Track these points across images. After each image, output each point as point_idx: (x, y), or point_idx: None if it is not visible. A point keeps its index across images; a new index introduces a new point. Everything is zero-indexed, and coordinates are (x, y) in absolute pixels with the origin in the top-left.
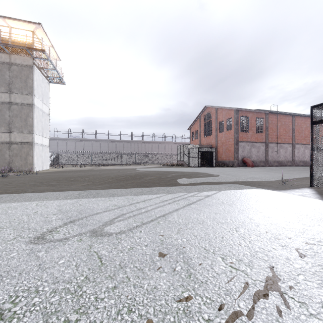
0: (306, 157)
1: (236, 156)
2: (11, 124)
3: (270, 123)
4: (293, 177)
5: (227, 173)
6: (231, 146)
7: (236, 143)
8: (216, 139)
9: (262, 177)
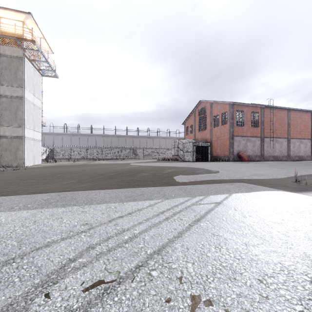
0: (301, 152)
1: (231, 150)
2: (0, 118)
3: (266, 118)
4: (302, 174)
5: (226, 169)
6: (227, 141)
7: (232, 137)
8: (211, 134)
9: (268, 174)
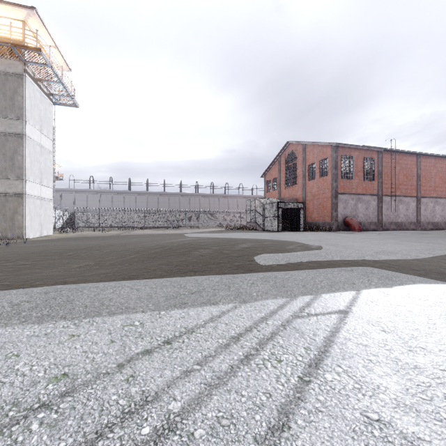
0: (436, 217)
1: (335, 215)
2: None
3: (385, 167)
4: None
5: (332, 243)
6: (327, 200)
7: (335, 195)
8: (304, 190)
9: (402, 252)
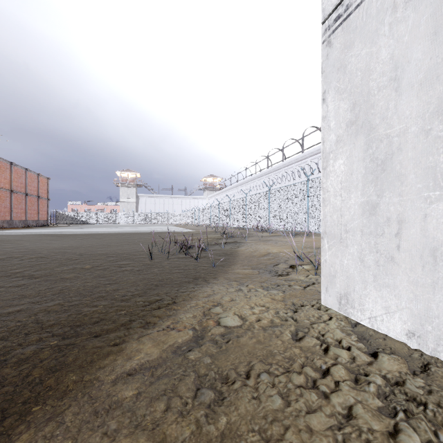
0: None
1: None
2: None
3: None
4: None
5: None
6: None
7: None
8: None
9: None
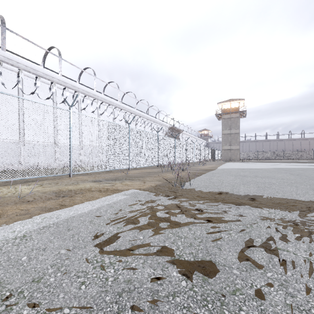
0: None
1: None
2: (230, 142)
3: None
4: None
5: None
6: None
7: None
8: None
9: None
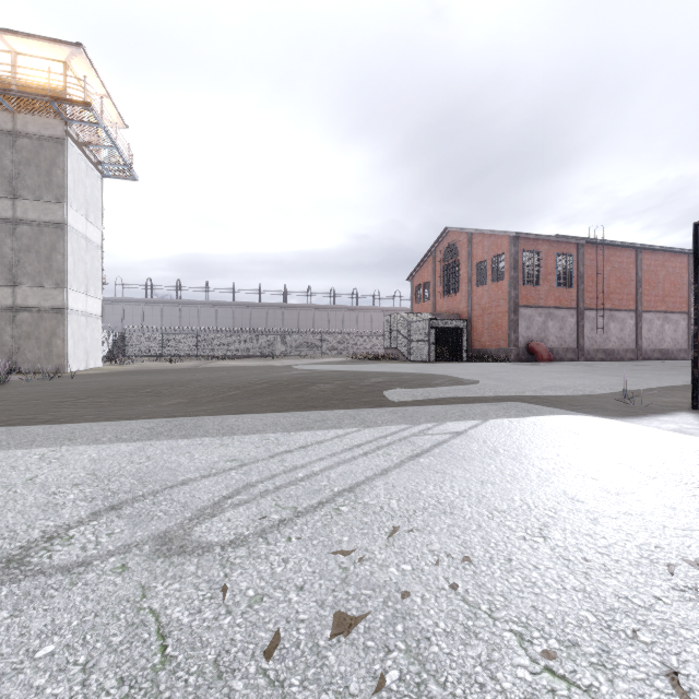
0: (666, 341)
1: (513, 338)
2: (16, 268)
3: (589, 267)
4: (646, 387)
5: (496, 377)
6: (503, 316)
7: (514, 309)
8: (470, 301)
9: (577, 387)
